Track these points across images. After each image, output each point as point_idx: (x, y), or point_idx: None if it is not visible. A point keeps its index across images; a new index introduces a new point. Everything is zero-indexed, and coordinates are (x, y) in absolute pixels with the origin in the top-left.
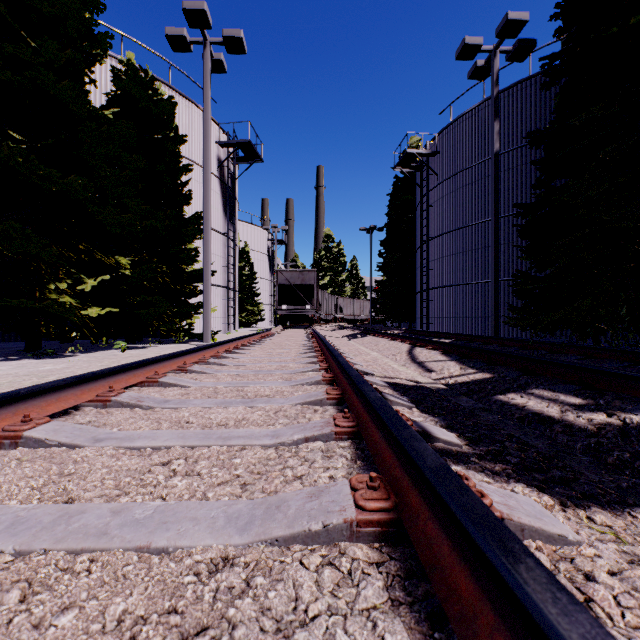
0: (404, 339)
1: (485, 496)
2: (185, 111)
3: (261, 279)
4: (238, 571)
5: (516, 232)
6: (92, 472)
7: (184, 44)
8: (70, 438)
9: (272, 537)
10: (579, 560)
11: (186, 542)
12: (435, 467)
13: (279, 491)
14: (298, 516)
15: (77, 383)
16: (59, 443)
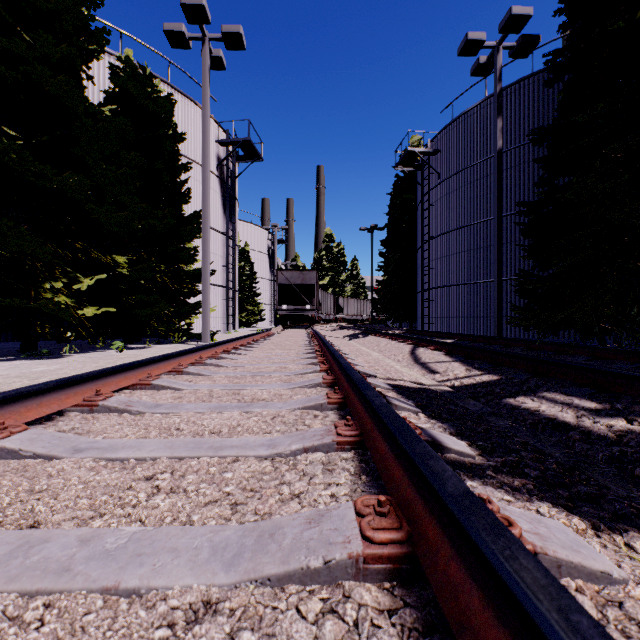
0: (406, 339)
1: (513, 525)
2: (184, 109)
3: (261, 279)
4: (221, 622)
5: (518, 231)
6: (66, 489)
7: (183, 40)
8: (47, 448)
9: (263, 575)
10: (629, 605)
11: (161, 581)
12: (458, 494)
13: (274, 513)
14: (294, 548)
15: (61, 387)
16: (34, 454)
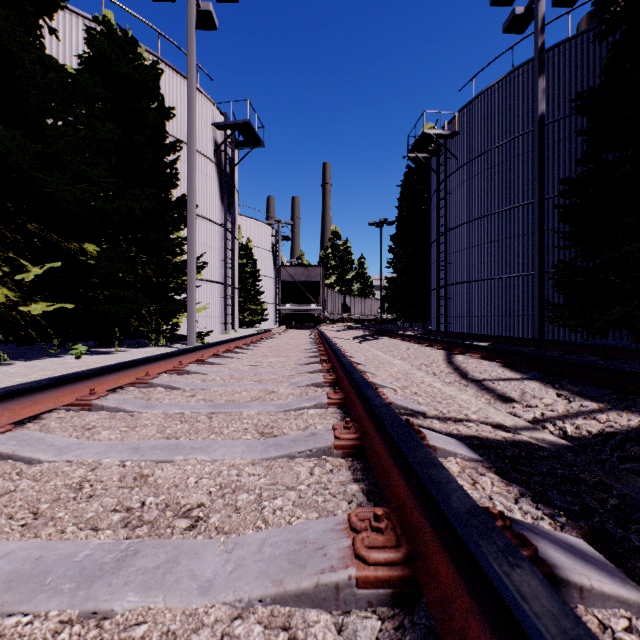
0: (432, 343)
1: None
2: (176, 86)
3: (265, 277)
4: None
5: (552, 218)
6: None
7: None
8: None
9: None
10: None
11: None
12: None
13: None
14: None
15: None
16: None
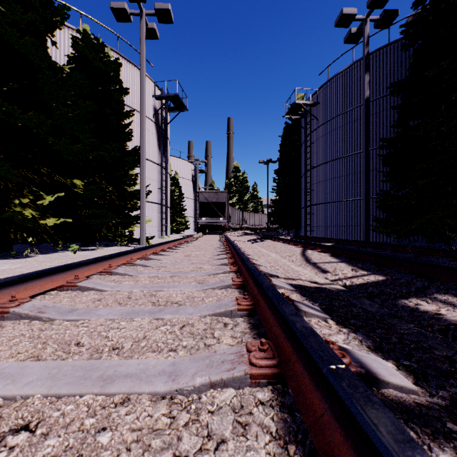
0: (296, 243)
1: None
2: (129, 72)
3: (187, 198)
4: None
5: (379, 161)
6: None
7: (125, 15)
8: None
9: None
10: None
11: None
12: None
13: None
14: None
15: None
16: None
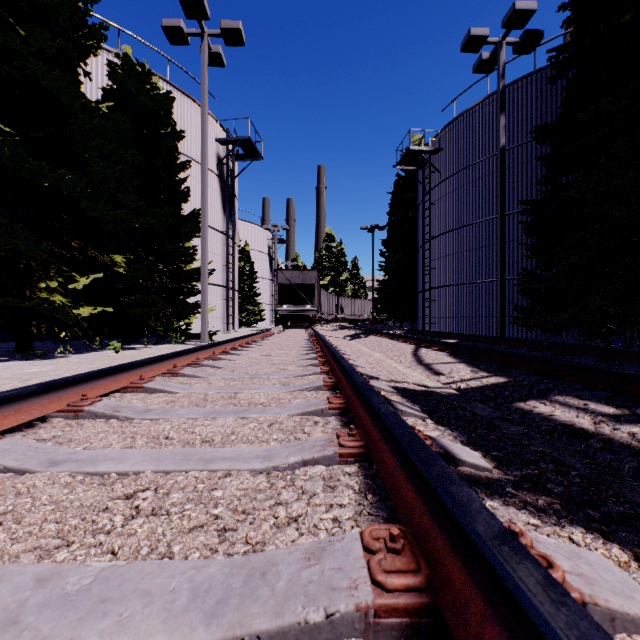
0: (408, 339)
1: (554, 566)
2: (183, 107)
3: (261, 279)
4: None
5: (521, 230)
6: (33, 510)
7: (181, 36)
8: (19, 461)
9: (251, 632)
10: None
11: (127, 639)
12: (493, 536)
13: (267, 542)
14: (290, 594)
15: (44, 391)
16: (5, 468)
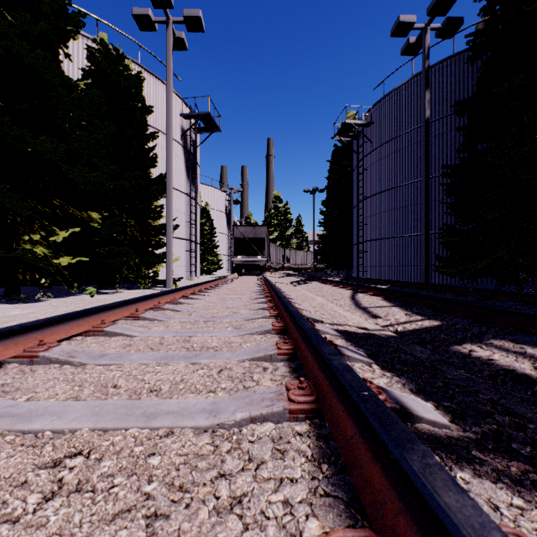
0: (345, 285)
1: None
2: (153, 87)
3: (220, 233)
4: None
5: (442, 191)
6: None
7: (149, 23)
8: None
9: None
10: None
11: None
12: None
13: None
14: None
15: None
16: None
